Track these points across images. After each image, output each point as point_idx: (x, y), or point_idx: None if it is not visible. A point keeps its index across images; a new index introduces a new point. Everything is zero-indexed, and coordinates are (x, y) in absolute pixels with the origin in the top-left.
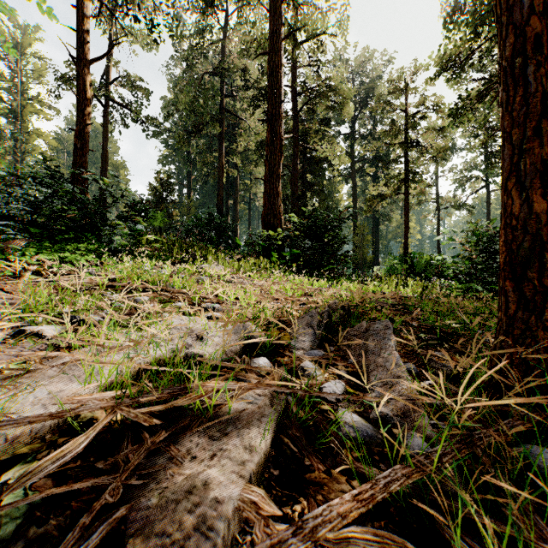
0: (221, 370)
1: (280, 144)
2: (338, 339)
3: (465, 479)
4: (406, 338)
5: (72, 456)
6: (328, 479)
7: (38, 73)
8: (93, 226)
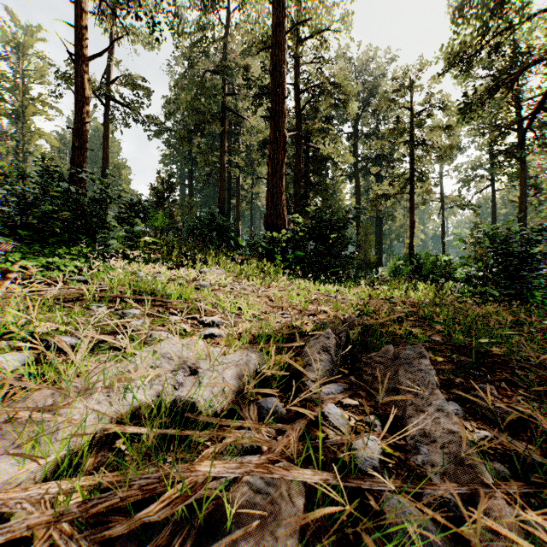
0: (218, 429)
1: (283, 142)
2: (360, 366)
3: None
4: (435, 360)
5: None
6: None
7: (40, 73)
8: (88, 228)
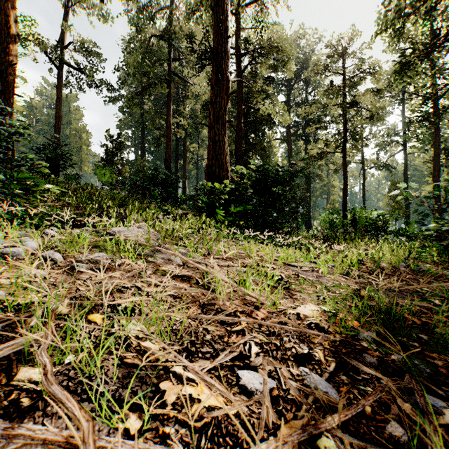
0: None
1: (226, 85)
2: None
3: None
4: None
5: None
6: None
7: None
8: None
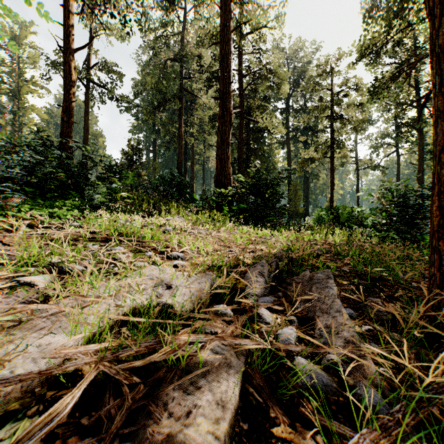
0: (189, 320)
1: (229, 117)
2: (285, 286)
3: (417, 430)
4: (341, 283)
5: (59, 421)
6: (294, 433)
7: (33, 59)
8: (77, 185)
